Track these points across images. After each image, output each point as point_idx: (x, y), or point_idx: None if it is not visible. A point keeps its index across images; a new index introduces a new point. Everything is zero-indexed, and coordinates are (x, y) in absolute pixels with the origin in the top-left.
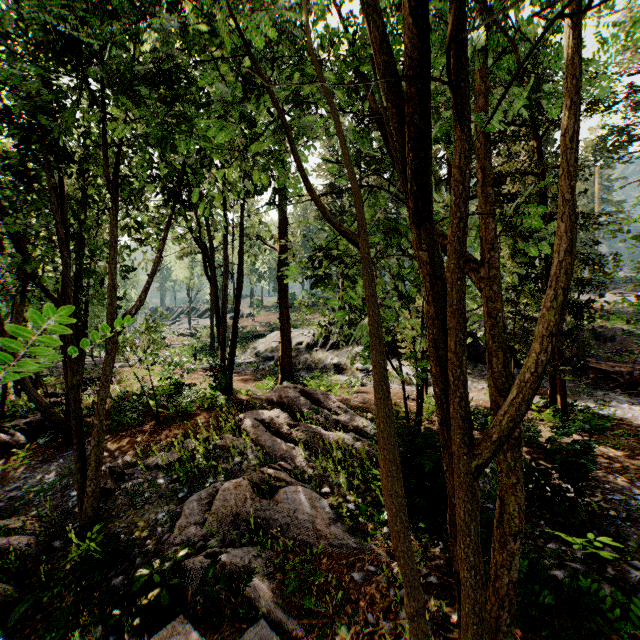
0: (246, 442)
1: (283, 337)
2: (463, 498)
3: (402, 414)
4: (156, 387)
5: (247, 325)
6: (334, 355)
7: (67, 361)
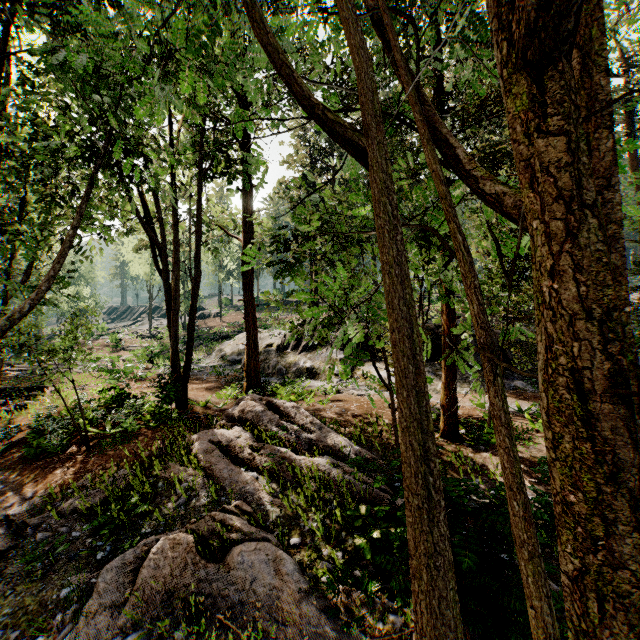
0: (196, 472)
1: (249, 339)
2: None
3: (384, 428)
4: (95, 400)
5: (214, 325)
6: (307, 358)
7: None
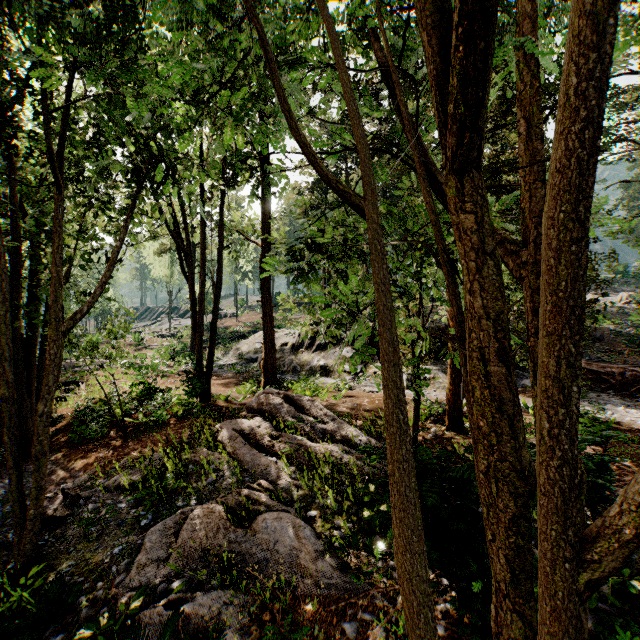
0: (222, 456)
1: (266, 338)
2: (552, 632)
3: None
4: (126, 393)
5: (230, 325)
6: (320, 356)
7: (2, 369)
